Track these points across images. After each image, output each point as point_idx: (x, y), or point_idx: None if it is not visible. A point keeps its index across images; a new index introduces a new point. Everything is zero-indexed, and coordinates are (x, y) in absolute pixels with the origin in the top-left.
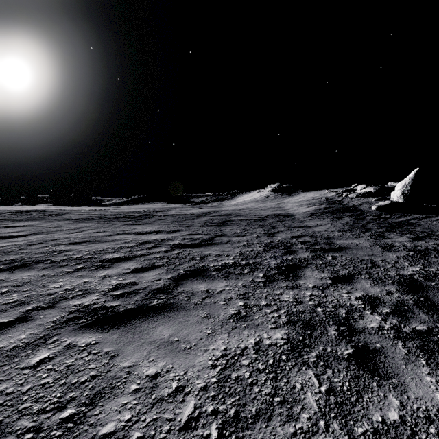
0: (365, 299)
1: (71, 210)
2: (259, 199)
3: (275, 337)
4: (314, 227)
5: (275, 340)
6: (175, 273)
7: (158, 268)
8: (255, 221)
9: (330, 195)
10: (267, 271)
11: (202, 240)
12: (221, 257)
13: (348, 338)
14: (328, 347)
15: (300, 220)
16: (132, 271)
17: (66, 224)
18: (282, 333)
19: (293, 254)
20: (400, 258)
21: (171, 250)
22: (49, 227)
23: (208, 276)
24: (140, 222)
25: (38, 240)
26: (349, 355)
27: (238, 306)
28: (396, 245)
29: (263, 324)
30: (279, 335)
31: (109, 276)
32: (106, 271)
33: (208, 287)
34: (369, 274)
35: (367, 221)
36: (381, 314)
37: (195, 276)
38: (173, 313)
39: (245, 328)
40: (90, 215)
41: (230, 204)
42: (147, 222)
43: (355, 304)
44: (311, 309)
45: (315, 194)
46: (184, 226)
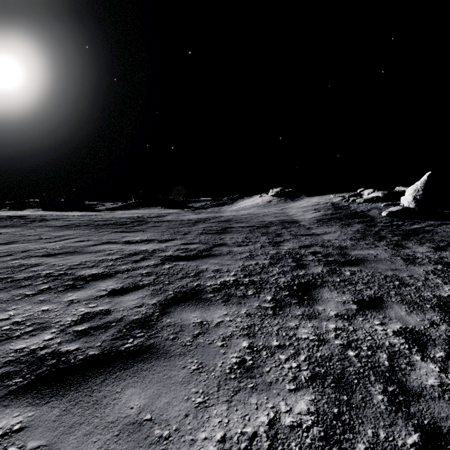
0: (406, 334)
1: (58, 216)
2: (261, 205)
3: (297, 409)
4: (323, 235)
5: (298, 416)
6: (162, 296)
7: (141, 289)
8: (258, 228)
9: (335, 200)
10: (276, 293)
11: (198, 251)
12: (220, 273)
13: (405, 409)
14: (381, 429)
15: (307, 227)
16: (108, 294)
17: (48, 232)
18: (306, 399)
19: (304, 268)
20: (430, 274)
21: (162, 263)
22: (26, 235)
23: (204, 300)
24: (131, 229)
25: (8, 251)
26: (416, 448)
27: (241, 348)
28: (418, 257)
29: (277, 382)
30: (303, 404)
31: (78, 300)
32: (76, 293)
33: (203, 316)
34: (399, 295)
35: (379, 229)
36: (436, 360)
37: (186, 300)
38: (150, 362)
39: (252, 391)
40: (77, 221)
41: (231, 209)
42: (139, 229)
43: (396, 344)
44: (339, 352)
45: (319, 199)
46: (179, 234)
